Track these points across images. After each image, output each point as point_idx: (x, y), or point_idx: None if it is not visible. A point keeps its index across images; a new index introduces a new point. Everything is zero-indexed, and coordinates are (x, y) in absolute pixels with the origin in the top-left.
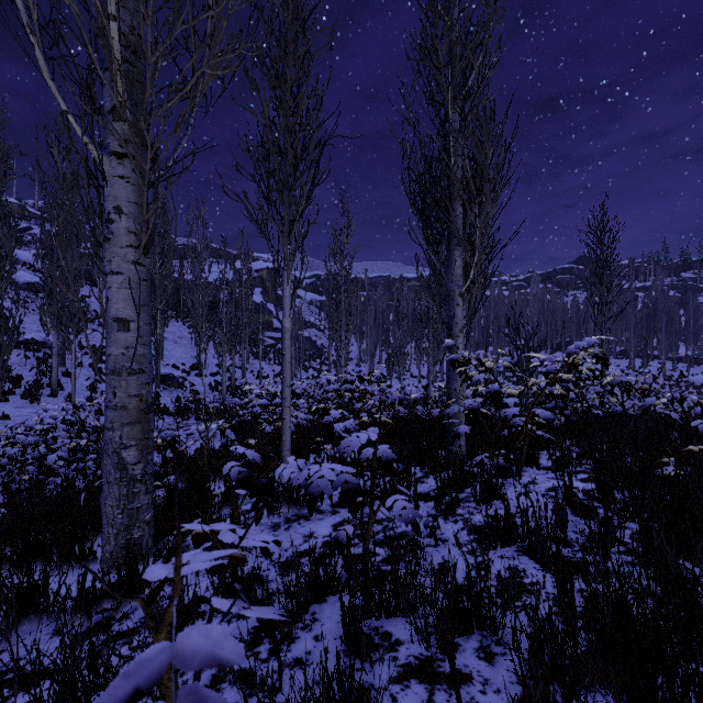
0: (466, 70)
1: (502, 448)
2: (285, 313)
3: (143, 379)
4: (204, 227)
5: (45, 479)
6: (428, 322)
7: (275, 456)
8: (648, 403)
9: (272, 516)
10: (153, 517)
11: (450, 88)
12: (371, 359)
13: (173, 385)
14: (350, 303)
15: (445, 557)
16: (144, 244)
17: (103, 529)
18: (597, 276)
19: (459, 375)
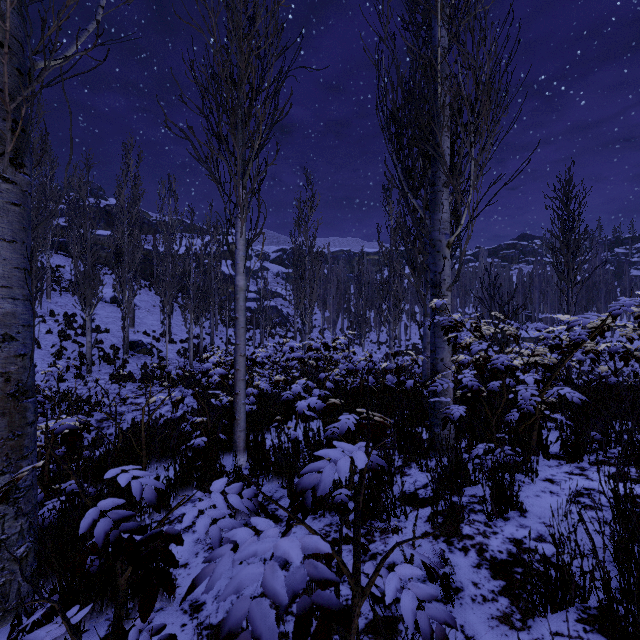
0: None
1: (499, 431)
2: (238, 269)
3: (11, 349)
4: (176, 201)
5: None
6: (390, 290)
7: (226, 438)
8: None
9: None
10: (32, 548)
11: None
12: (334, 327)
13: (141, 351)
14: (314, 273)
15: (465, 629)
16: (14, 151)
17: None
18: (563, 241)
19: (447, 342)
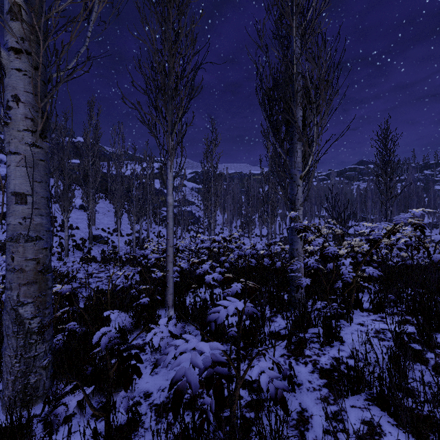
0: (303, 12)
1: (332, 294)
2: (168, 192)
3: (40, 245)
4: (123, 140)
5: (1, 311)
6: (268, 201)
7: (161, 299)
8: (436, 258)
9: (155, 353)
10: (51, 361)
11: (295, 17)
12: (230, 225)
13: (100, 242)
14: (217, 189)
15: (302, 404)
16: (41, 129)
17: (3, 376)
18: (383, 169)
19: (300, 238)
